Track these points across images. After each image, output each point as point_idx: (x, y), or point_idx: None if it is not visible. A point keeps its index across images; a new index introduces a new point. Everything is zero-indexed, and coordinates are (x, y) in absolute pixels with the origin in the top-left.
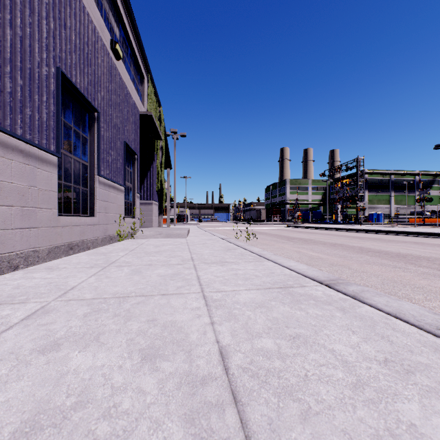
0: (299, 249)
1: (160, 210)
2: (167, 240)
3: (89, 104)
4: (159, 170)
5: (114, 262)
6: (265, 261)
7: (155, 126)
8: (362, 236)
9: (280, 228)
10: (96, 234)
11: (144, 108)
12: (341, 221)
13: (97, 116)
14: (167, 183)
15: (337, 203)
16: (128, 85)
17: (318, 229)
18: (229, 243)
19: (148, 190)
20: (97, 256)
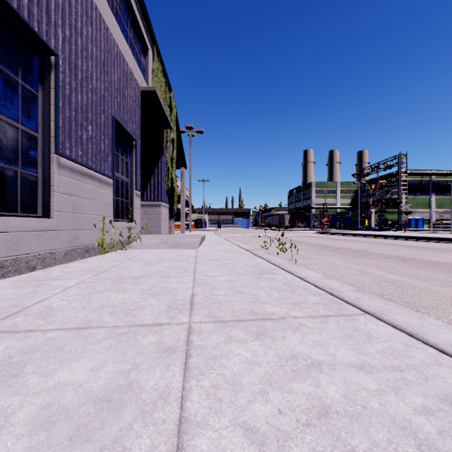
0: (360, 266)
1: (171, 213)
2: (170, 251)
3: (34, 34)
4: (169, 166)
5: (20, 311)
6: (357, 316)
7: (162, 109)
8: (425, 246)
9: (310, 235)
10: (52, 245)
11: (148, 86)
12: (374, 227)
13: (55, 62)
14: (181, 184)
15: (370, 207)
16: (120, 44)
17: (356, 237)
18: (257, 257)
19: (156, 189)
20: (17, 289)
